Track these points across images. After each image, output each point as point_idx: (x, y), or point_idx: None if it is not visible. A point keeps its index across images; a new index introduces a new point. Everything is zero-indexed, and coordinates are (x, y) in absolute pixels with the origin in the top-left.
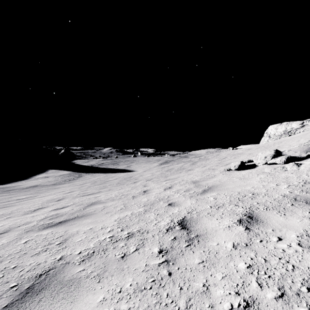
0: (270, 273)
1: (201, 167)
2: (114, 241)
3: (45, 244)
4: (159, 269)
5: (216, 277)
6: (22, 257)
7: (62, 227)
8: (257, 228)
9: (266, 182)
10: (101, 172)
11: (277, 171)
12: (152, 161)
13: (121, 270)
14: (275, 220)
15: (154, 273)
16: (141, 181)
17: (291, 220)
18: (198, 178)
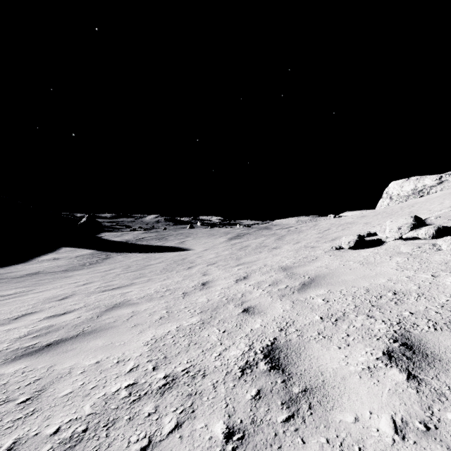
0: None
1: (292, 244)
2: (133, 399)
3: None
4: None
5: None
6: None
7: (47, 358)
8: (434, 377)
9: (410, 270)
10: (140, 251)
11: (424, 251)
12: (218, 234)
13: None
14: None
15: None
16: (199, 266)
17: None
18: (290, 261)
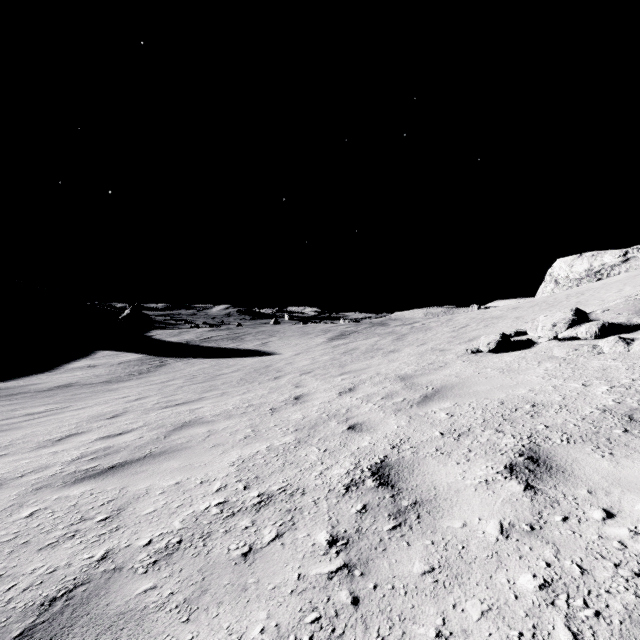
0: (598, 605)
1: (415, 346)
2: (227, 515)
3: (74, 520)
4: (329, 587)
5: (467, 613)
6: (18, 552)
7: (114, 480)
8: (552, 487)
9: (559, 378)
10: (206, 356)
11: (581, 354)
12: (314, 332)
13: (241, 588)
14: (591, 466)
15: (319, 600)
16: (289, 375)
17: (630, 467)
18: (410, 368)
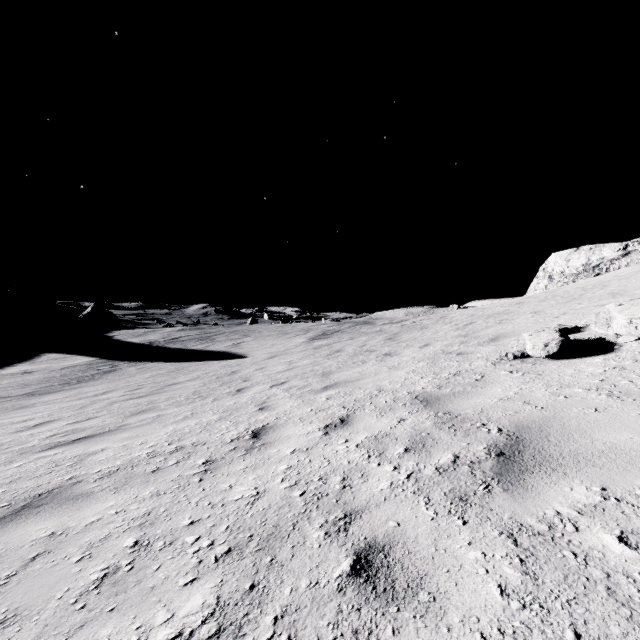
0: None
1: (418, 348)
2: None
3: None
4: None
5: None
6: None
7: None
8: None
9: None
10: (167, 360)
11: None
12: (293, 331)
13: None
14: None
15: None
16: (256, 387)
17: None
18: (428, 382)
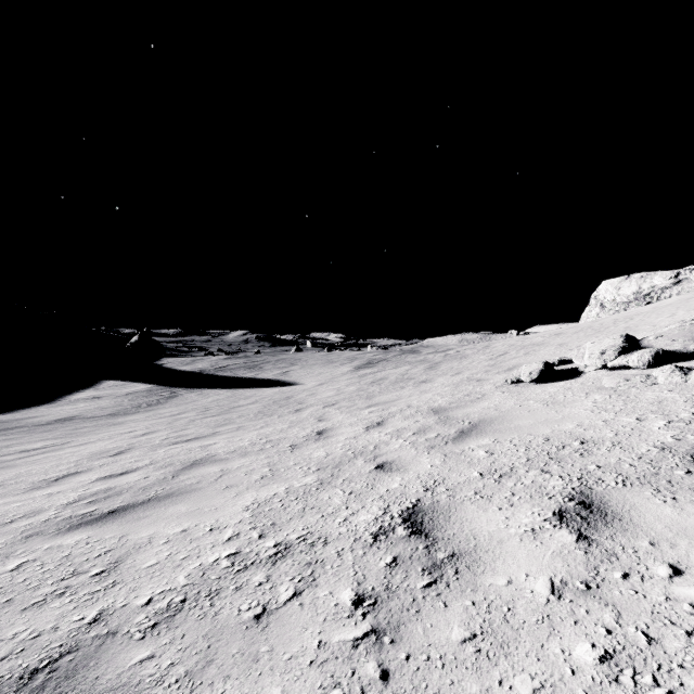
0: (671, 684)
1: (450, 376)
2: (238, 569)
3: (65, 574)
4: (354, 657)
5: (516, 691)
6: None
7: (114, 527)
8: (609, 538)
9: (610, 412)
10: (222, 387)
11: (633, 385)
12: (339, 360)
13: (252, 658)
14: (652, 513)
15: (342, 673)
16: (312, 407)
17: None
18: (445, 400)
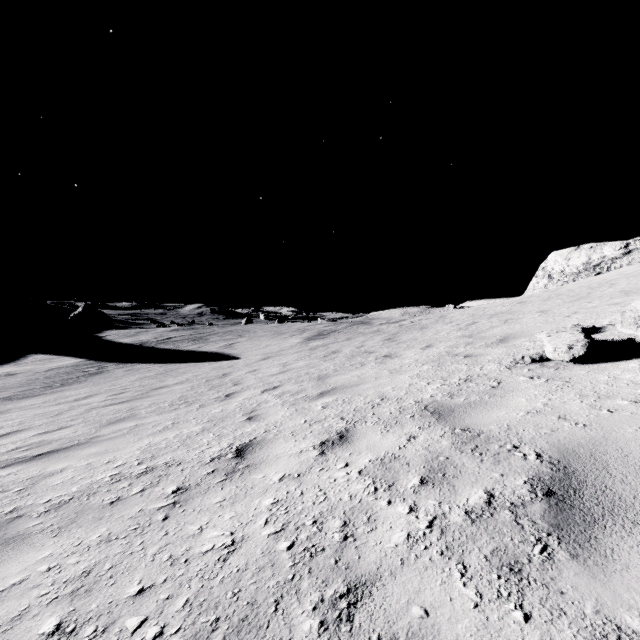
0: None
1: (420, 349)
2: None
3: None
4: None
5: None
6: None
7: None
8: None
9: None
10: (157, 361)
11: None
12: (288, 332)
13: None
14: None
15: None
16: (247, 392)
17: None
18: (437, 388)
